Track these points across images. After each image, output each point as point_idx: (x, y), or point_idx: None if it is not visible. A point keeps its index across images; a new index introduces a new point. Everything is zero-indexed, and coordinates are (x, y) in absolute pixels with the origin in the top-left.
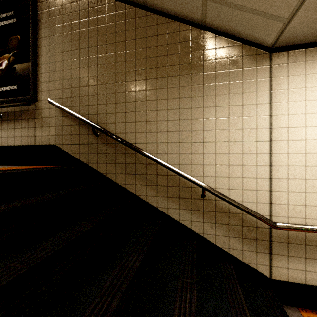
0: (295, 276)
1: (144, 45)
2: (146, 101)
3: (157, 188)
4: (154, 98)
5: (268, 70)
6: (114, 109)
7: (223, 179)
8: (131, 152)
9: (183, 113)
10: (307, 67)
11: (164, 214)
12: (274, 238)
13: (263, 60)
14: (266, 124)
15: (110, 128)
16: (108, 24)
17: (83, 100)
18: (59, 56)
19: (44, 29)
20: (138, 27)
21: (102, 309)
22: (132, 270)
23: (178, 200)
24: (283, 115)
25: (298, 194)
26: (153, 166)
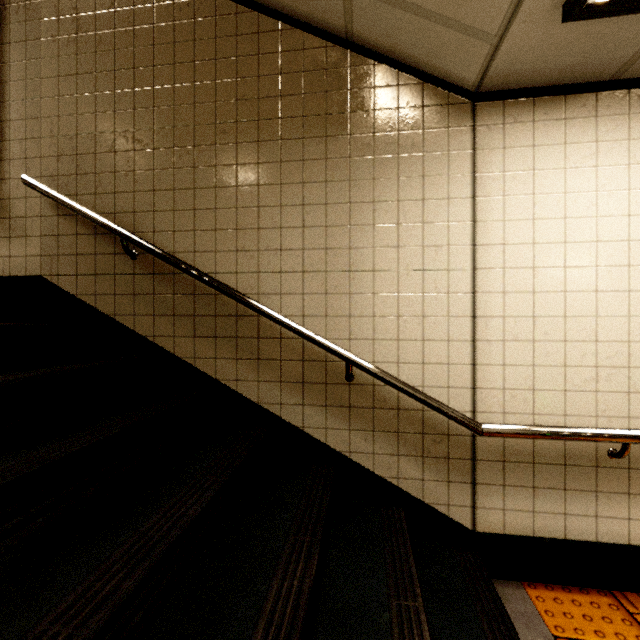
0: (516, 523)
1: (234, 74)
2: (238, 187)
3: (259, 364)
4: (253, 181)
5: (469, 134)
6: (171, 202)
7: (387, 344)
8: (206, 292)
9: (311, 213)
10: (536, 132)
11: (273, 416)
12: (480, 454)
13: (461, 115)
14: (465, 237)
15: (161, 242)
16: (157, 24)
17: (103, 182)
18: (49, 85)
19: (15, 25)
20: (222, 36)
21: (100, 595)
22: (182, 520)
23: (301, 387)
24: (495, 220)
25: (522, 370)
26: (251, 320)
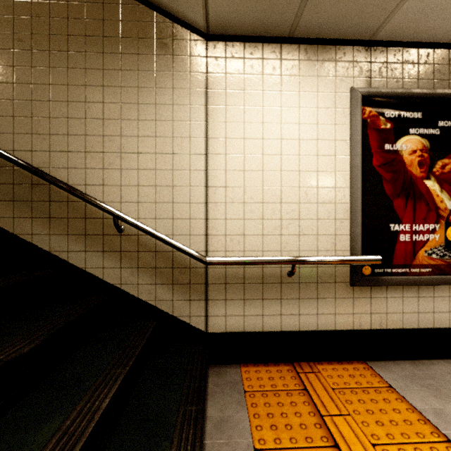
0: (233, 324)
1: None
2: (33, 84)
3: (50, 222)
4: (45, 81)
5: (204, 62)
6: None
7: (148, 205)
8: (6, 165)
9: (92, 108)
10: (246, 65)
11: (61, 261)
12: (210, 279)
13: (198, 48)
14: (201, 132)
15: None
16: None
17: None
18: None
19: None
20: None
21: None
22: None
23: (84, 238)
24: (220, 122)
25: (237, 222)
26: (44, 188)
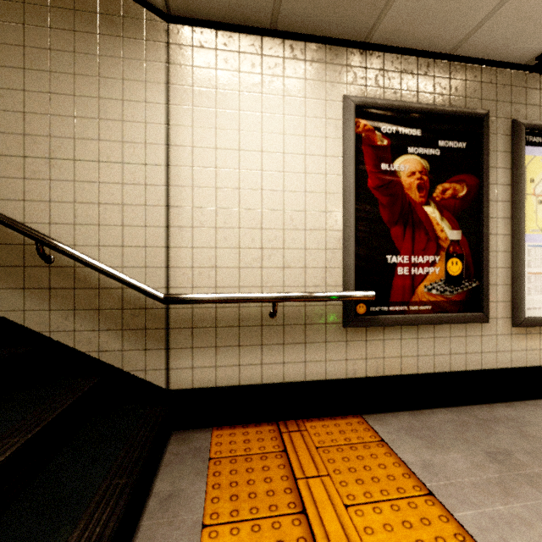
0: (202, 378)
1: None
2: None
3: None
4: None
5: (164, 49)
6: None
7: (88, 228)
8: None
9: (7, 97)
10: (218, 58)
11: None
12: (173, 323)
13: (156, 31)
14: (160, 137)
15: None
16: None
17: None
18: None
19: None
20: None
21: None
22: None
23: None
24: (185, 126)
25: (207, 251)
26: None
